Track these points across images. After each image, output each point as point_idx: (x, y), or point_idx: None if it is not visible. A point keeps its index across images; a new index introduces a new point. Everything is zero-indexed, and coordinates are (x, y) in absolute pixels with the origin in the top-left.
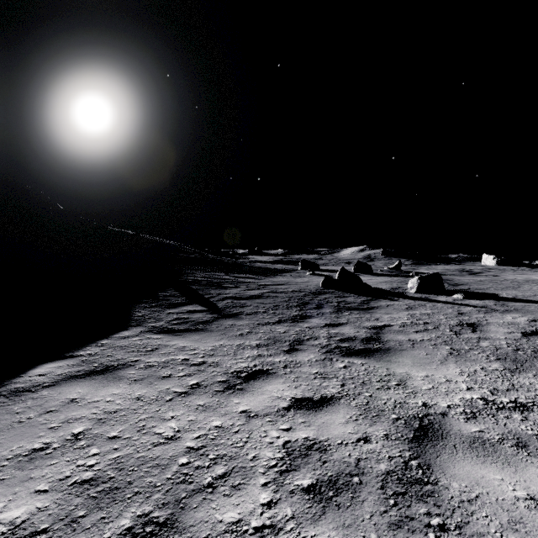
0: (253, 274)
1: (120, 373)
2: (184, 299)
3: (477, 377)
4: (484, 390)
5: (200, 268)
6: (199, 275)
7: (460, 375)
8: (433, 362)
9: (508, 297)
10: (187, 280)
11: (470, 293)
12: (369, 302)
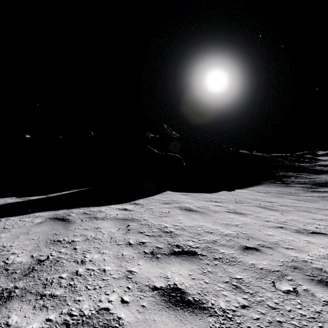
0: (308, 173)
1: (266, 188)
2: (275, 180)
3: None
4: None
5: (281, 170)
6: (281, 173)
7: None
8: None
9: None
10: (275, 175)
11: None
12: None
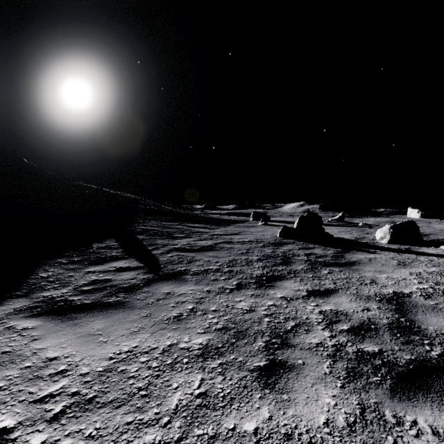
0: (207, 224)
1: None
2: (120, 252)
3: None
4: None
5: (154, 218)
6: (151, 224)
7: None
8: None
9: None
10: (135, 229)
11: None
12: (342, 254)
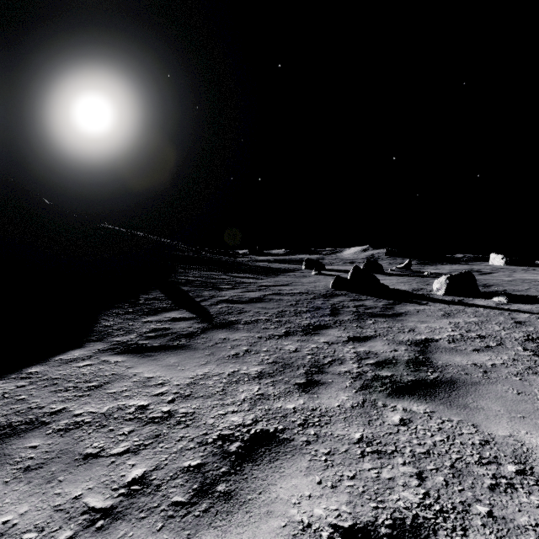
0: (253, 274)
1: (10, 447)
2: (169, 303)
3: None
4: None
5: (195, 267)
6: (193, 274)
7: None
8: None
9: None
10: (177, 280)
11: (514, 296)
12: (393, 306)
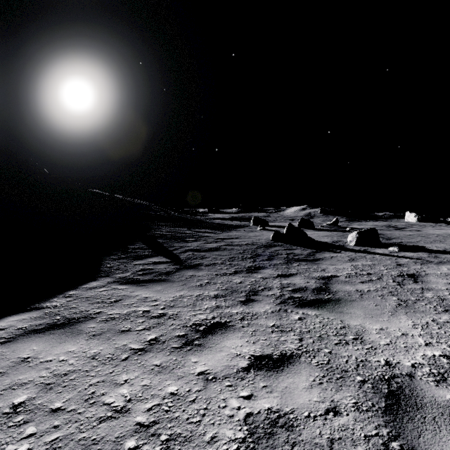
0: (212, 229)
1: (80, 327)
2: (150, 251)
3: (432, 331)
4: (443, 345)
5: (166, 224)
6: (165, 230)
7: (414, 328)
8: (384, 314)
9: (439, 249)
10: (154, 234)
11: (404, 246)
12: (314, 254)
